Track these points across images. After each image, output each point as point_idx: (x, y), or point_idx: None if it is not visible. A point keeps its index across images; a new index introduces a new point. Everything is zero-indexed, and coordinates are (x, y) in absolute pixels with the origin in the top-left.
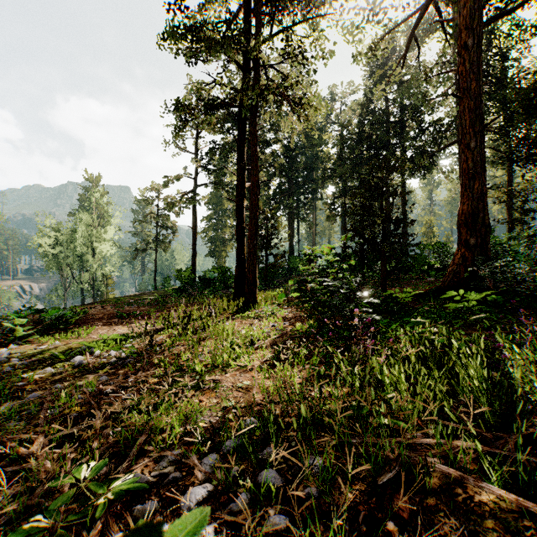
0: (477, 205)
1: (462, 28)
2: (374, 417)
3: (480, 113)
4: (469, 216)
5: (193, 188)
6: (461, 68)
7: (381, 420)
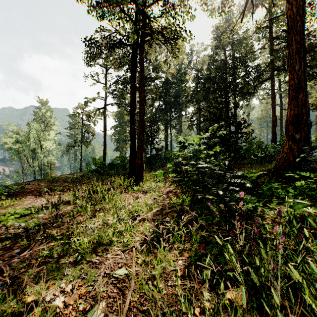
0: (301, 110)
1: None
2: None
3: (302, 44)
4: (294, 118)
5: (104, 106)
6: (289, 13)
7: None
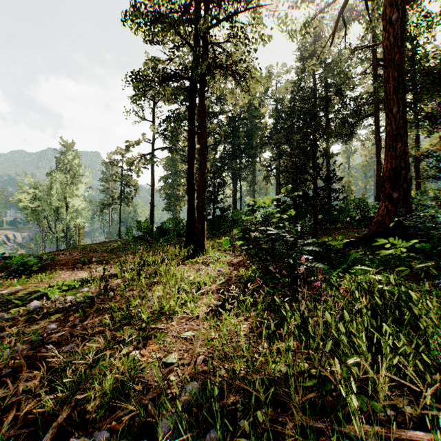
0: (400, 162)
1: (386, 6)
2: (334, 385)
3: (402, 82)
4: (392, 173)
5: (151, 152)
6: (385, 42)
7: (353, 403)
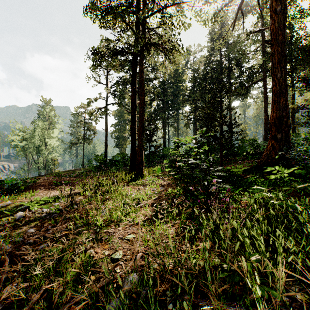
0: (282, 113)
1: (272, 1)
2: (240, 276)
3: (284, 55)
4: (277, 120)
5: (105, 106)
6: (272, 27)
7: (257, 292)
